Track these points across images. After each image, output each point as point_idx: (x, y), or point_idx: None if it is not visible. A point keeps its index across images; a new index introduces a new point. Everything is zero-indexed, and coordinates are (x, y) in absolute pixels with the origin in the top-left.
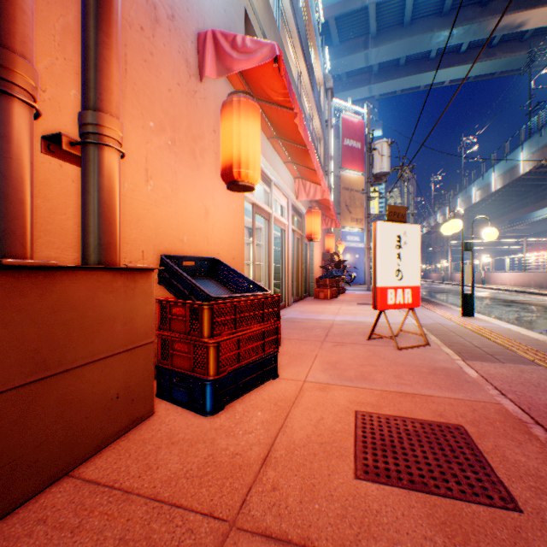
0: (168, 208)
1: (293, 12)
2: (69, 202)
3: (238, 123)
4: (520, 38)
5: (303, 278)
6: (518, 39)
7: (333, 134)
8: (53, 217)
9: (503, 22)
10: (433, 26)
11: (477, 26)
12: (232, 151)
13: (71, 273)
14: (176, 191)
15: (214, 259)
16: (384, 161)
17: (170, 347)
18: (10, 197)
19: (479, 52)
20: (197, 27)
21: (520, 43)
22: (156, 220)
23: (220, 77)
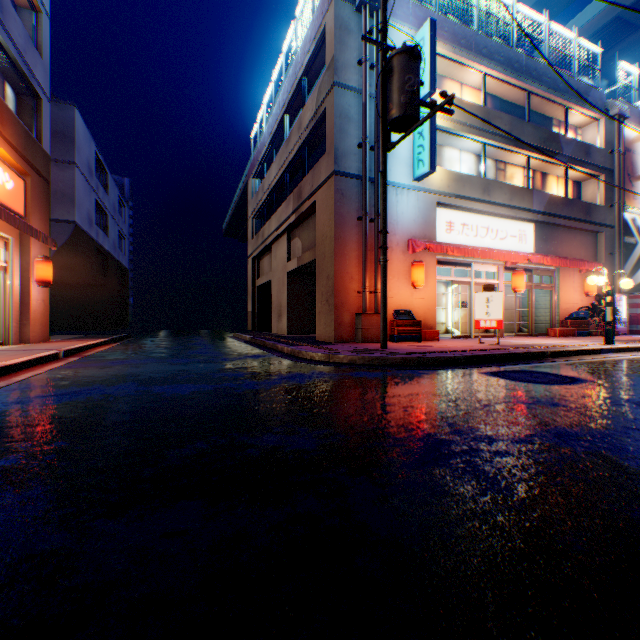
0: (396, 297)
1: (502, 139)
2: (373, 301)
3: (413, 270)
4: None
5: (548, 320)
6: None
7: None
8: (370, 305)
9: None
10: None
11: None
12: (412, 279)
13: (372, 314)
14: (398, 291)
15: (409, 310)
16: None
17: (390, 330)
18: (366, 305)
19: None
20: (407, 238)
21: None
22: (392, 301)
23: (412, 253)
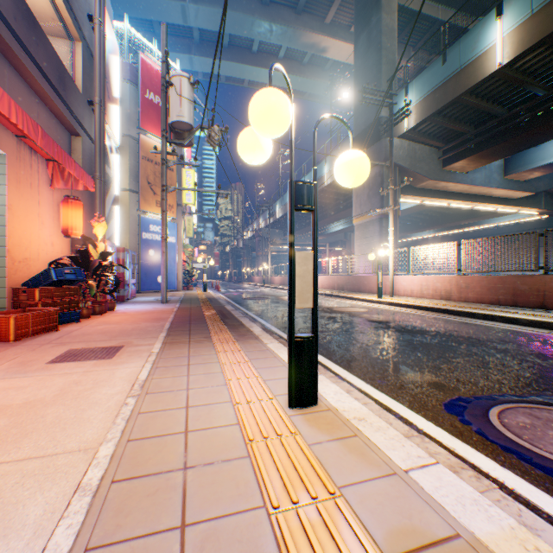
0: None
1: None
2: None
3: None
4: (323, 67)
5: None
6: (322, 68)
7: (129, 76)
8: None
9: (313, 40)
10: (256, 11)
11: (293, 32)
12: None
13: None
14: None
15: None
16: (185, 106)
17: None
18: None
19: (294, 65)
20: None
21: (323, 71)
22: None
23: None
